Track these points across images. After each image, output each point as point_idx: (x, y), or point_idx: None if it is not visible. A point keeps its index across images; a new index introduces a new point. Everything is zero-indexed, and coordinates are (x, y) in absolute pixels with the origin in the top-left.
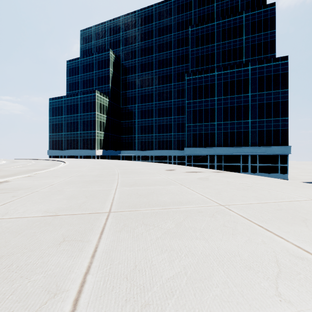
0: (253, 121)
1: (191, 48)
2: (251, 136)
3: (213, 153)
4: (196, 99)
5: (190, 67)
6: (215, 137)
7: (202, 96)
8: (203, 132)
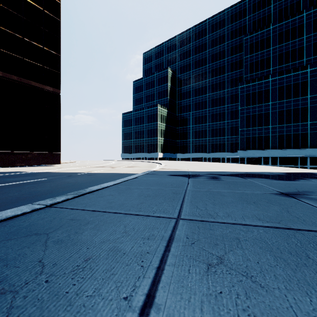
0: (312, 123)
1: (245, 55)
2: (311, 138)
3: (267, 155)
4: (249, 105)
5: (243, 74)
6: (270, 140)
7: (255, 102)
8: (257, 135)
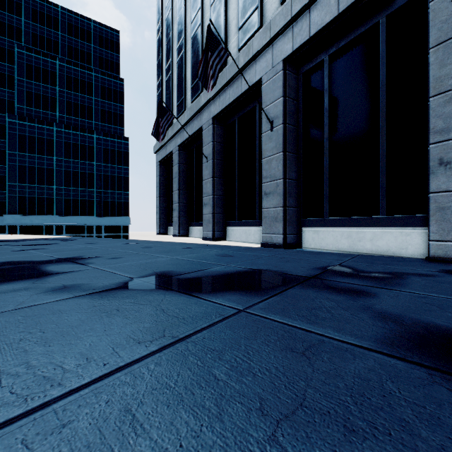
0: (98, 191)
1: (18, 75)
2: (97, 206)
3: (51, 223)
4: (25, 152)
5: (17, 102)
6: (54, 203)
7: (34, 151)
8: (36, 196)
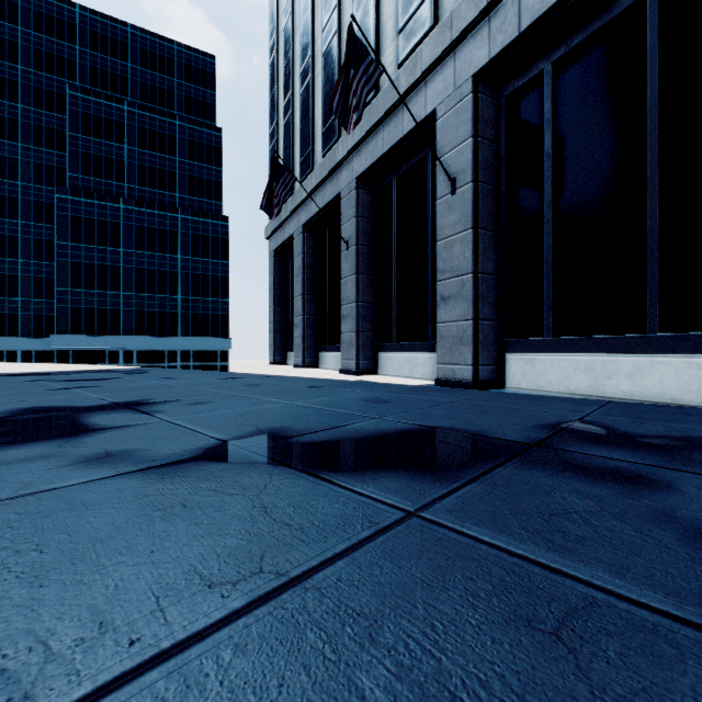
0: (184, 298)
1: (71, 130)
2: (182, 321)
3: (116, 347)
4: (81, 243)
5: (69, 169)
6: (121, 318)
7: (93, 240)
8: (96, 307)
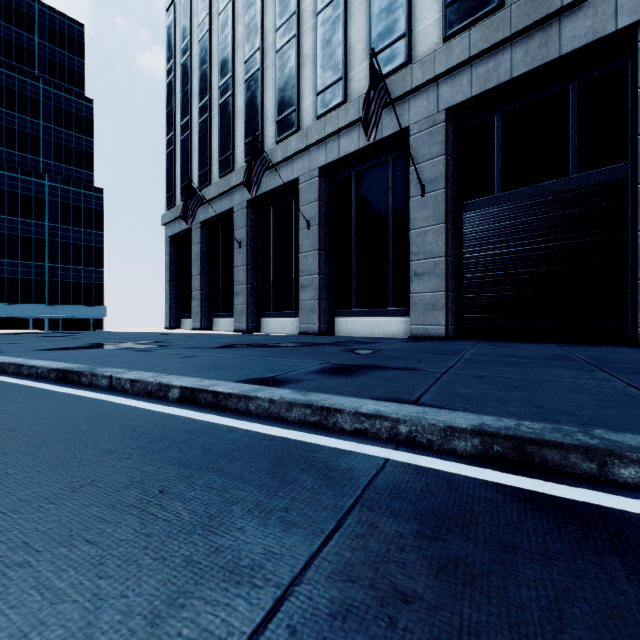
0: (53, 266)
1: None
2: (50, 288)
3: None
4: None
5: None
6: None
7: None
8: None
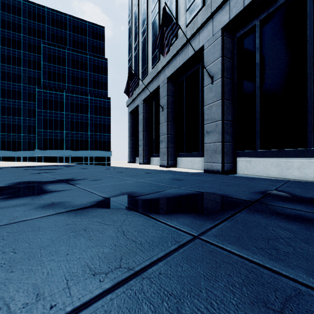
0: (91, 133)
1: (43, 61)
2: (90, 143)
3: (62, 155)
4: (47, 110)
5: (42, 78)
6: (64, 142)
7: (52, 109)
8: (53, 137)
